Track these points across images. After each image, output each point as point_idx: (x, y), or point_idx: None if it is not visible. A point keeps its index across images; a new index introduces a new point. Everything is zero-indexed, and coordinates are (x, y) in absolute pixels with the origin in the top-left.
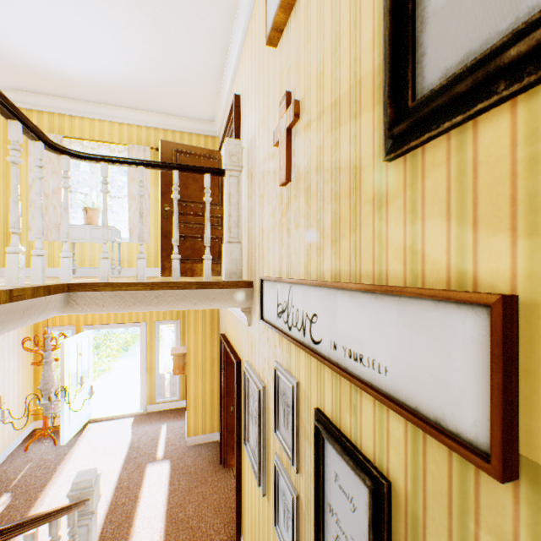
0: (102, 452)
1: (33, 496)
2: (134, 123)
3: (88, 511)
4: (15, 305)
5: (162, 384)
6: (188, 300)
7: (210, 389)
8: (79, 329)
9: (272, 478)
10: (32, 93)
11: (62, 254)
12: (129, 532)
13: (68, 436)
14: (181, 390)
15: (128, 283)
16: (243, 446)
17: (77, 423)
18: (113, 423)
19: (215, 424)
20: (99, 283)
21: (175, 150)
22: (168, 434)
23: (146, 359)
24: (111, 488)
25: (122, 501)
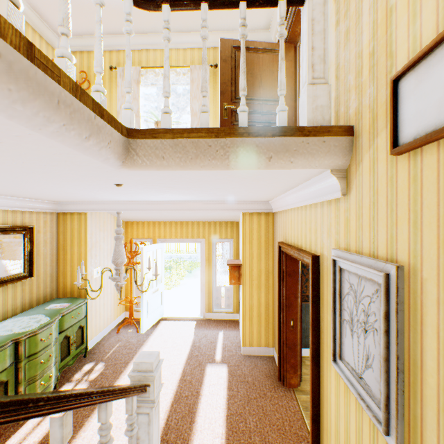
0: (170, 345)
1: (118, 369)
2: (196, 47)
3: (148, 399)
4: (39, 75)
5: (218, 296)
6: (261, 153)
7: (264, 302)
8: (155, 241)
9: (434, 432)
10: (119, 35)
11: (123, 105)
12: (191, 428)
13: (145, 327)
14: (234, 303)
15: (189, 129)
16: (324, 365)
17: (152, 317)
18: (179, 323)
19: (270, 339)
20: (158, 129)
21: (233, 48)
22: (224, 341)
23: (205, 272)
24: (176, 378)
25: (185, 394)
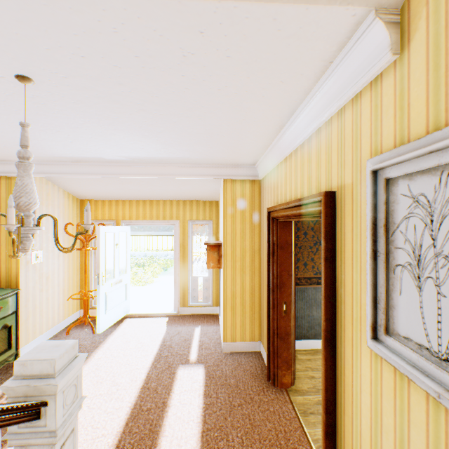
0: (133, 346)
1: None
2: None
3: (44, 430)
4: None
5: (195, 287)
6: None
7: (249, 287)
8: (118, 224)
9: None
10: None
11: None
12: None
13: (103, 325)
14: (213, 295)
15: None
16: (346, 351)
17: (114, 314)
18: (147, 321)
19: (256, 332)
20: None
21: None
22: (201, 338)
23: (179, 259)
24: (136, 386)
25: (146, 406)
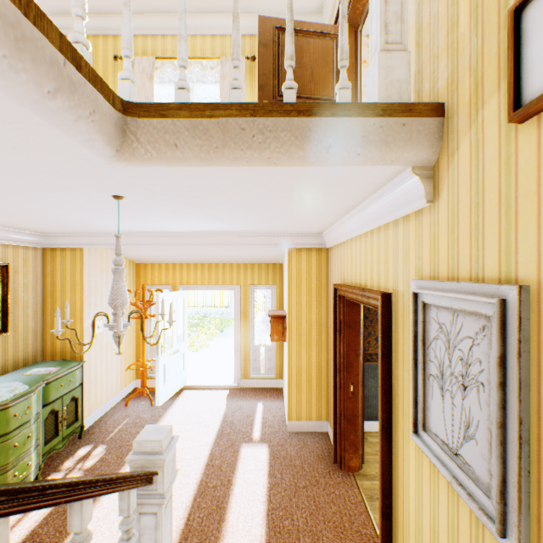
0: (194, 421)
1: (124, 454)
2: (227, 33)
3: (155, 493)
4: None
5: (257, 357)
6: (316, 140)
7: (315, 363)
8: (175, 288)
9: None
10: None
11: (120, 74)
12: (220, 528)
13: (162, 398)
14: (277, 366)
15: (213, 105)
16: (398, 440)
17: (172, 386)
18: (207, 393)
19: (323, 410)
20: (168, 104)
21: (276, 29)
22: (264, 414)
23: (240, 327)
24: (201, 463)
25: (212, 483)
